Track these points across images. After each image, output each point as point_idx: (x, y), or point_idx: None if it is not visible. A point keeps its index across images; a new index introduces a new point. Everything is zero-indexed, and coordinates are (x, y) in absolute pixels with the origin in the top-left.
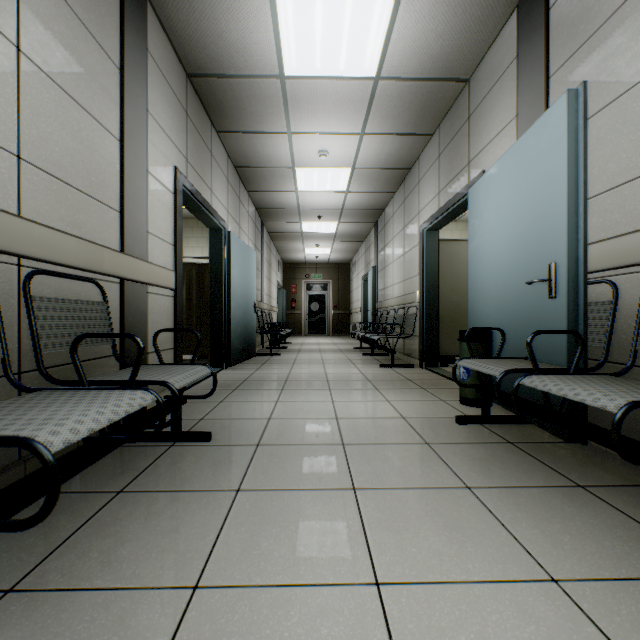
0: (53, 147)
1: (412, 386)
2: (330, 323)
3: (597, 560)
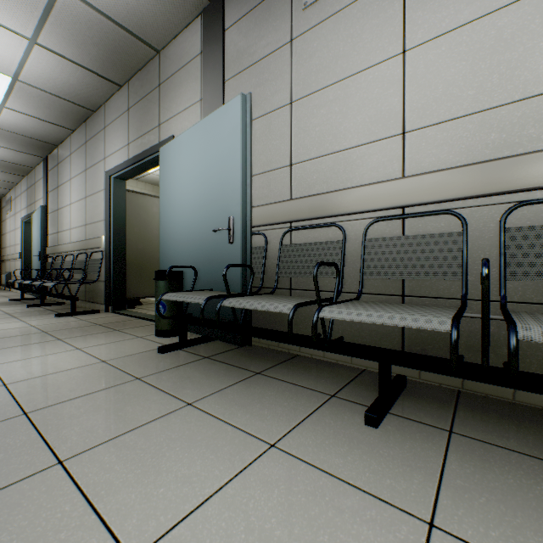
0: None
1: (104, 330)
2: None
3: (286, 417)
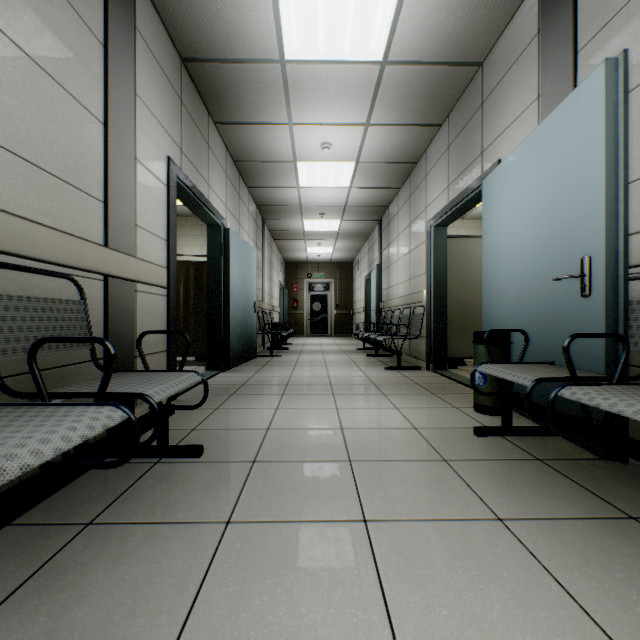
0: (19, 123)
1: (421, 391)
2: (332, 323)
3: None
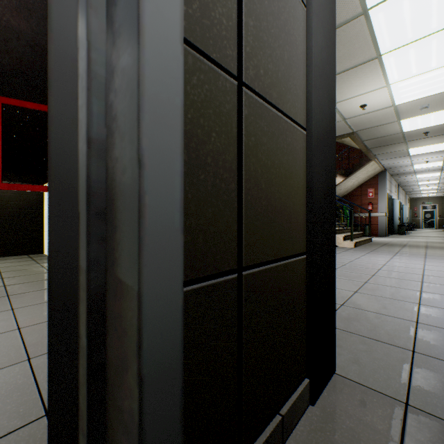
0: None
1: None
2: (436, 223)
3: None
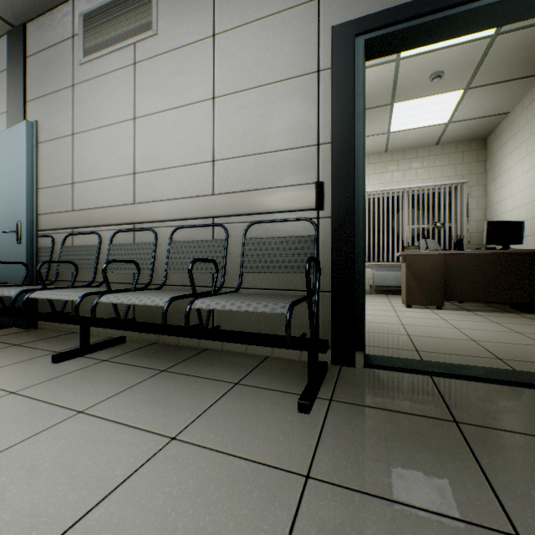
0: None
1: None
2: None
3: None
